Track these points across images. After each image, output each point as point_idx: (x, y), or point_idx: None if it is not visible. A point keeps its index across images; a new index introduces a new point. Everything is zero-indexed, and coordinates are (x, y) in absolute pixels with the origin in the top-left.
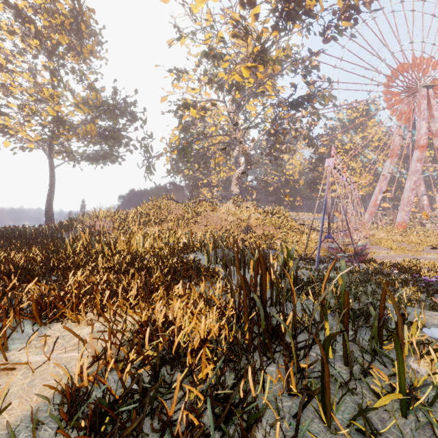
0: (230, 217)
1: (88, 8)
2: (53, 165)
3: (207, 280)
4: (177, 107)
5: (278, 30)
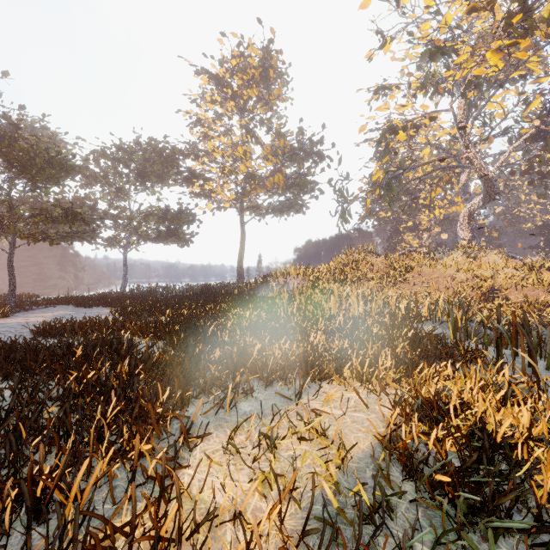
0: (460, 275)
1: (276, 51)
2: (243, 222)
3: (466, 362)
4: (381, 135)
5: None
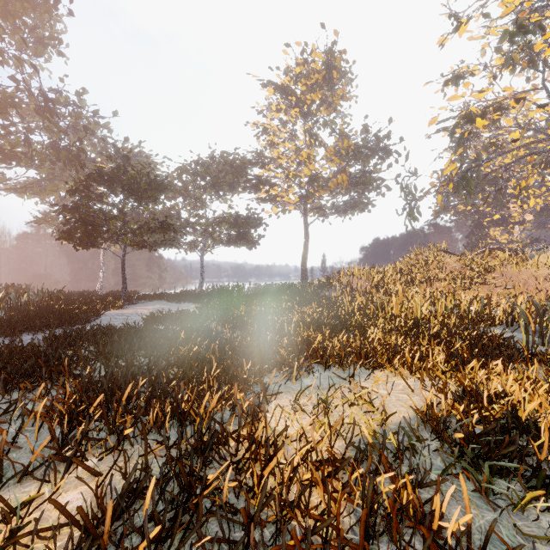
0: None
1: (340, 52)
2: (307, 223)
3: (532, 365)
4: (454, 125)
5: None
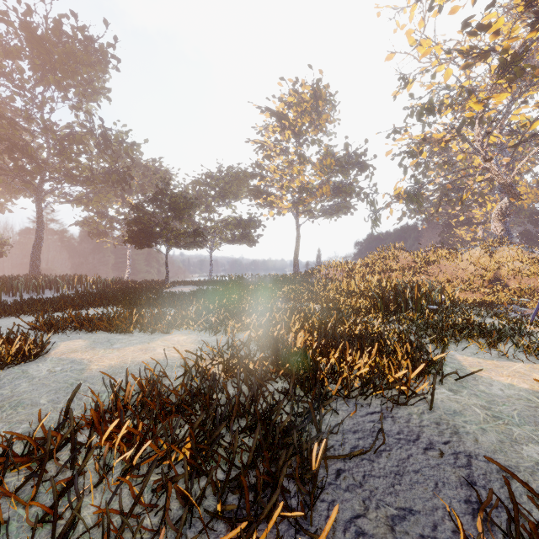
0: (471, 267)
1: (324, 86)
2: (298, 224)
3: None
4: (401, 158)
5: (536, 29)
